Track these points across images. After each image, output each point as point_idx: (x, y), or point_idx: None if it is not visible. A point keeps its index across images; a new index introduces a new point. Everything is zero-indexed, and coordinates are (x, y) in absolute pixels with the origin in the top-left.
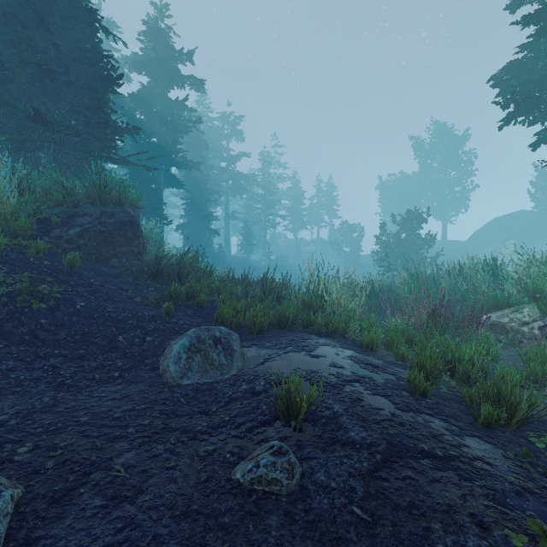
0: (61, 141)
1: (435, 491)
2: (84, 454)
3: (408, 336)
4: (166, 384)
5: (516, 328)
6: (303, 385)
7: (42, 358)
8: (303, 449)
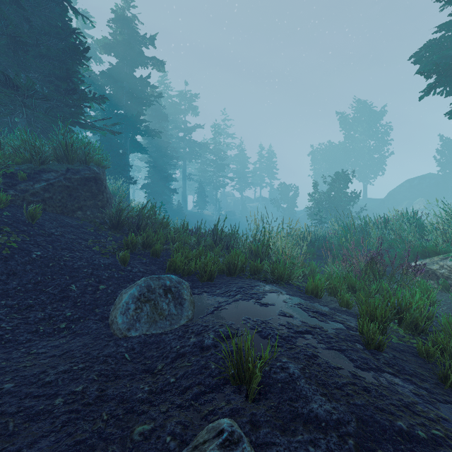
0: (33, 106)
1: None
2: None
3: (349, 282)
4: (112, 336)
5: (447, 274)
6: (254, 339)
7: None
8: (259, 429)
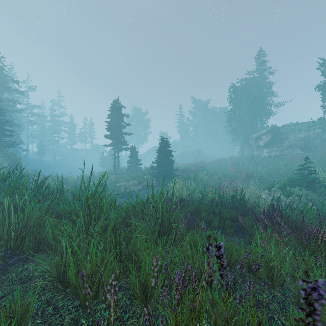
0: None
1: None
2: None
3: (78, 184)
4: None
5: (95, 182)
6: None
7: None
8: None
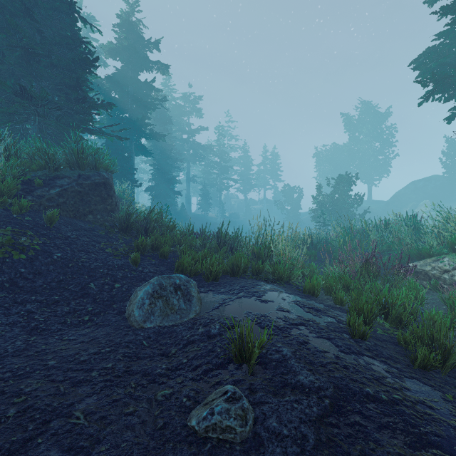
0: (45, 114)
1: (384, 438)
2: (46, 400)
3: (344, 282)
4: (130, 327)
5: (438, 275)
6: (254, 329)
7: (19, 304)
8: (256, 393)
